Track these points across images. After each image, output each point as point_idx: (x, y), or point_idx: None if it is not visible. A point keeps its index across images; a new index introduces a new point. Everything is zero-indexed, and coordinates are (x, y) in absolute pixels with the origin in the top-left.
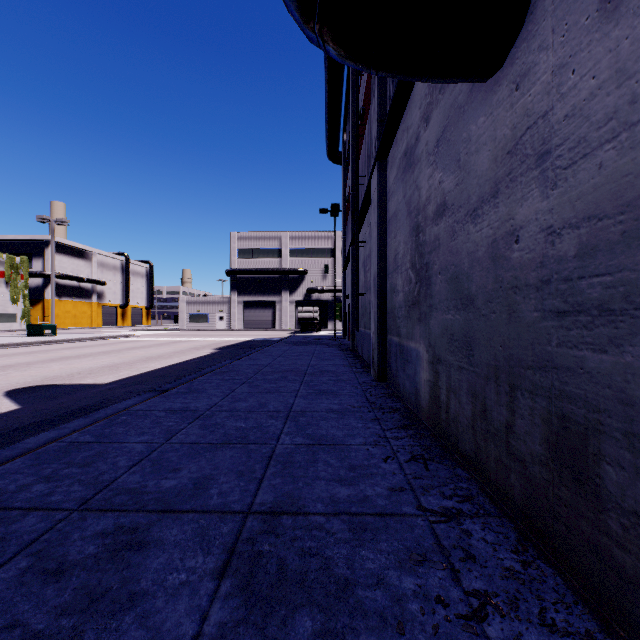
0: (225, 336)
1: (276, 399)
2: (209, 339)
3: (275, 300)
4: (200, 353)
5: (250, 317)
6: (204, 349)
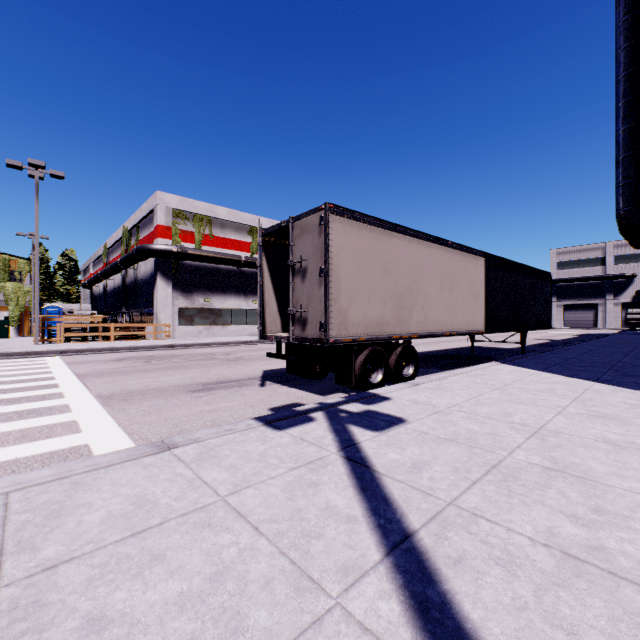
0: (559, 331)
1: (638, 340)
2: (552, 332)
3: (596, 303)
4: (570, 336)
5: (569, 318)
6: (567, 335)
